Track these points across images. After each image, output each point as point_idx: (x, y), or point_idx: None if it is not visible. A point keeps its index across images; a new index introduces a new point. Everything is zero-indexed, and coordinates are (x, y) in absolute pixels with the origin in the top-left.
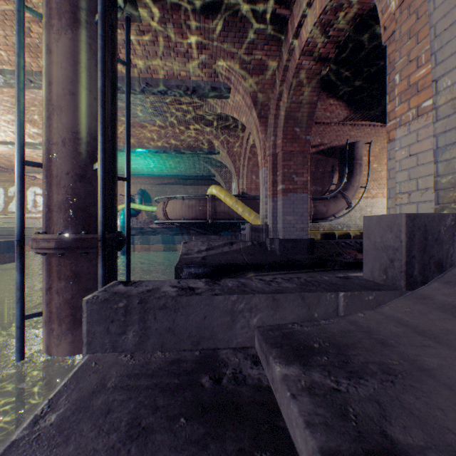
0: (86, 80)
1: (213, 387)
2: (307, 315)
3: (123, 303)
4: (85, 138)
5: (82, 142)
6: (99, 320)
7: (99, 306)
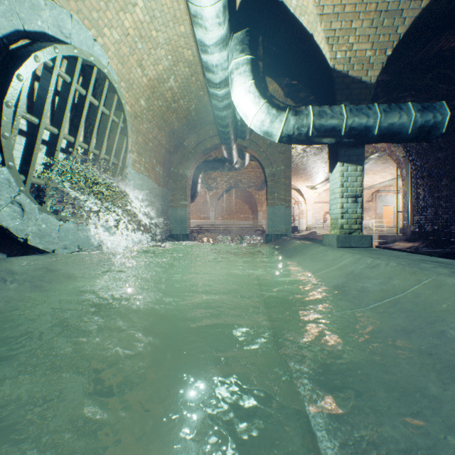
0: (408, 188)
1: (379, 240)
2: (392, 238)
3: (380, 235)
4: (408, 204)
5: (407, 205)
6: (378, 237)
7: (378, 235)
